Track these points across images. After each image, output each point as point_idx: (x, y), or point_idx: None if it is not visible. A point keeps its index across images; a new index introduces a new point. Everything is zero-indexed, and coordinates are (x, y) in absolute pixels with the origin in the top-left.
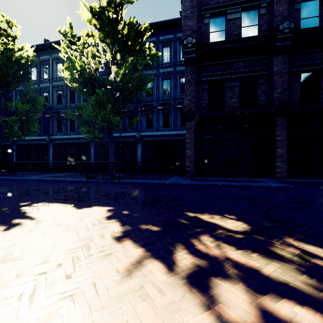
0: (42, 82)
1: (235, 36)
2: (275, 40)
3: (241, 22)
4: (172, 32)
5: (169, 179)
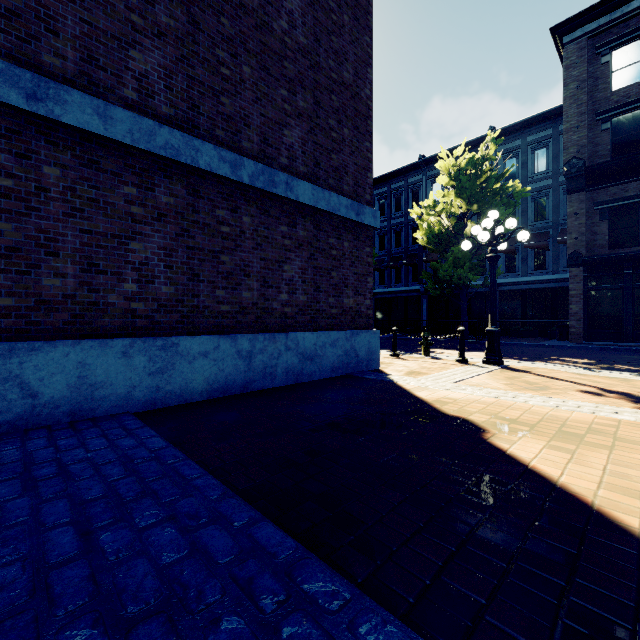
0: None
1: None
2: None
3: None
4: (551, 125)
5: (541, 342)
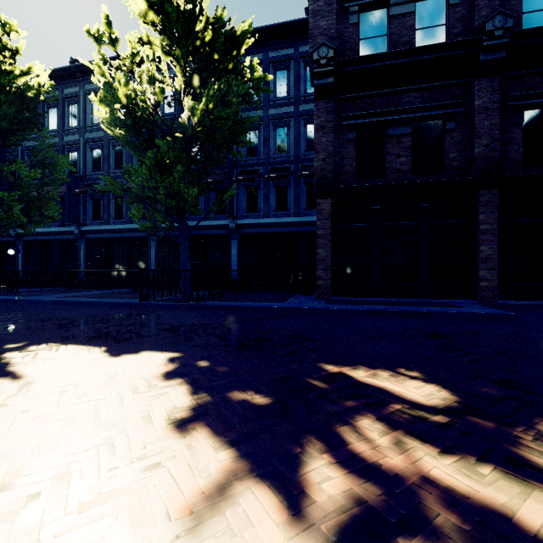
0: (66, 133)
1: (404, 44)
2: (478, 51)
3: (416, 21)
4: (292, 43)
5: (286, 301)
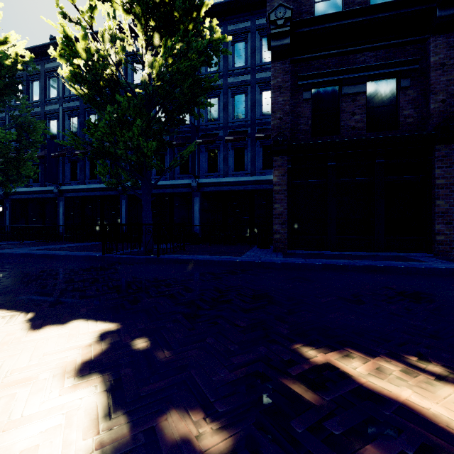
0: (47, 103)
1: (359, 5)
2: (435, 7)
3: None
4: (249, 17)
5: (245, 254)
